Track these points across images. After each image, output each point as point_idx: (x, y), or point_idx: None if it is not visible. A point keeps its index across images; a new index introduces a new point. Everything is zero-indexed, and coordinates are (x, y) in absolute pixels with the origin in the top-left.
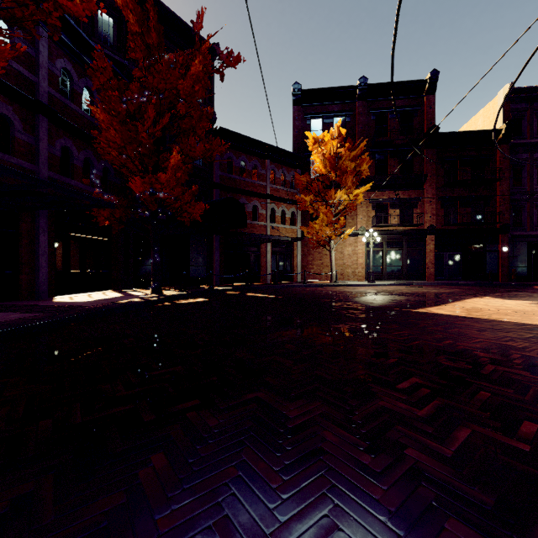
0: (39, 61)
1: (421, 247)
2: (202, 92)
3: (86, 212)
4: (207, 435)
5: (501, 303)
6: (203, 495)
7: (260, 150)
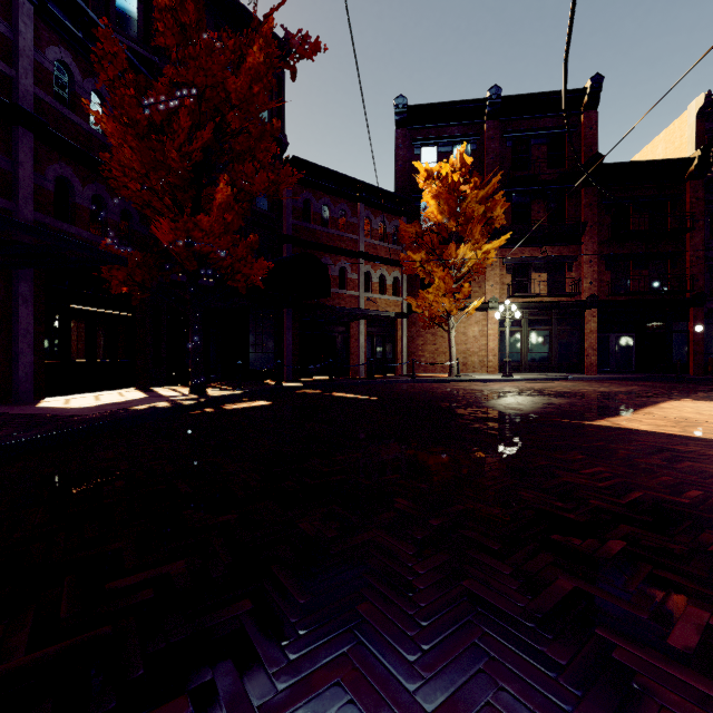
0: (18, 46)
1: (577, 326)
2: (263, 95)
3: (92, 273)
4: None
5: None
6: None
7: (349, 190)
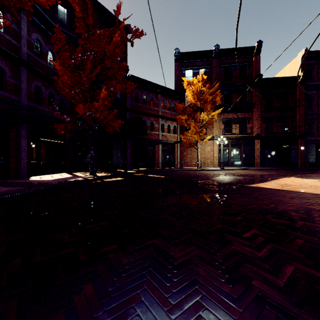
0: (21, 34)
1: (252, 147)
2: (120, 53)
3: (50, 125)
4: (121, 270)
5: (301, 181)
6: (117, 316)
7: (155, 89)
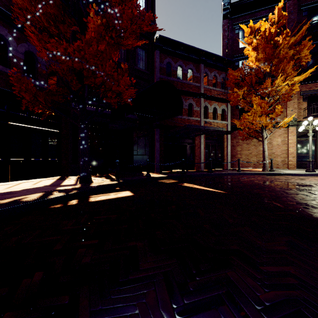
0: None
1: None
2: None
3: (16, 98)
4: None
5: None
6: None
7: (194, 56)
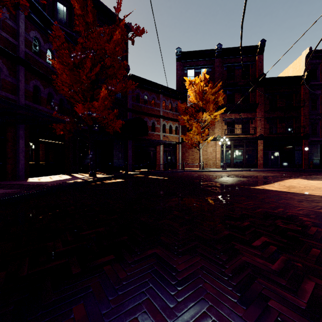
0: (19, 32)
1: (255, 148)
2: (120, 51)
3: (48, 126)
4: (117, 286)
5: (307, 183)
6: None
7: (156, 89)
